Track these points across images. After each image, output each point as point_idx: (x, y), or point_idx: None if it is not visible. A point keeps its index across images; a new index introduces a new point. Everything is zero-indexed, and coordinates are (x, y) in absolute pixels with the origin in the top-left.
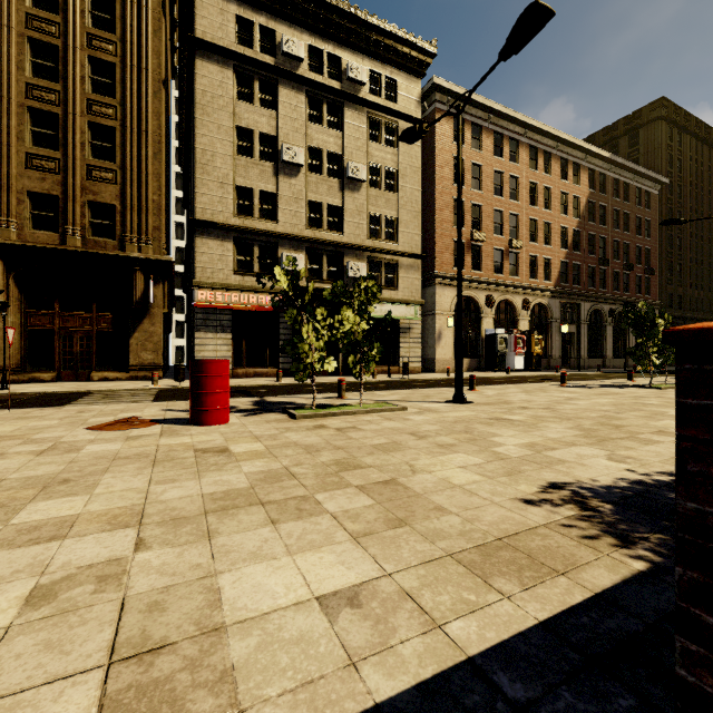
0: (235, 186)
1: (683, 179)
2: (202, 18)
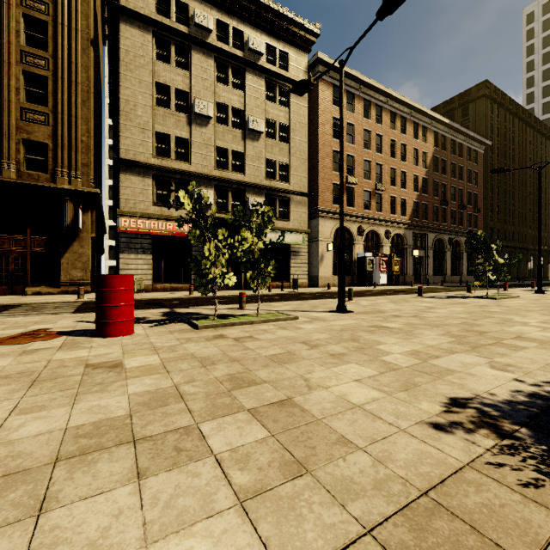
0: (154, 132)
1: (500, 143)
2: None
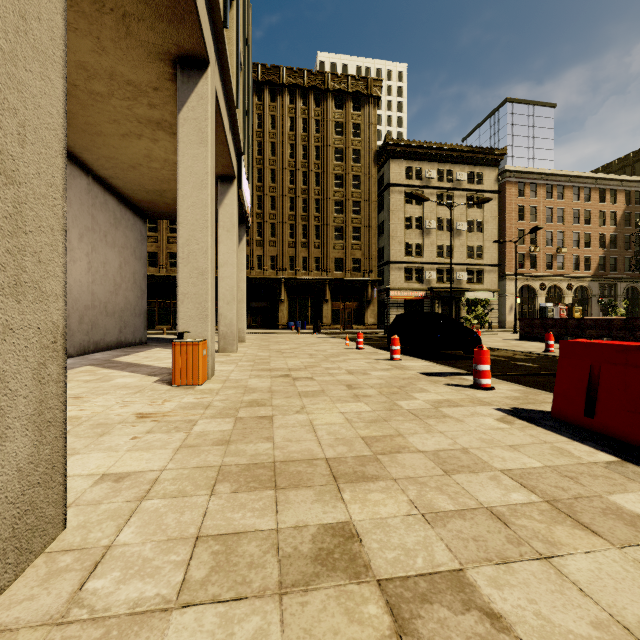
0: (405, 243)
1: None
2: (392, 173)
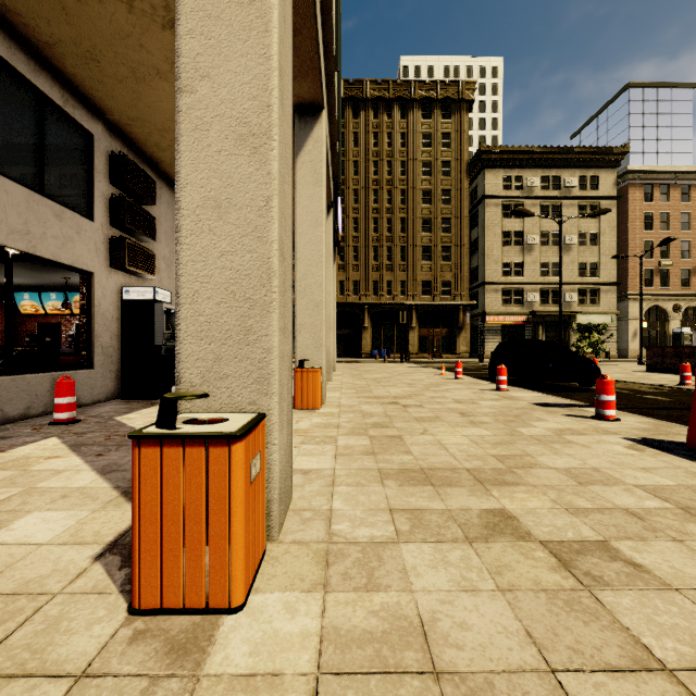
0: (502, 262)
1: None
2: (487, 184)
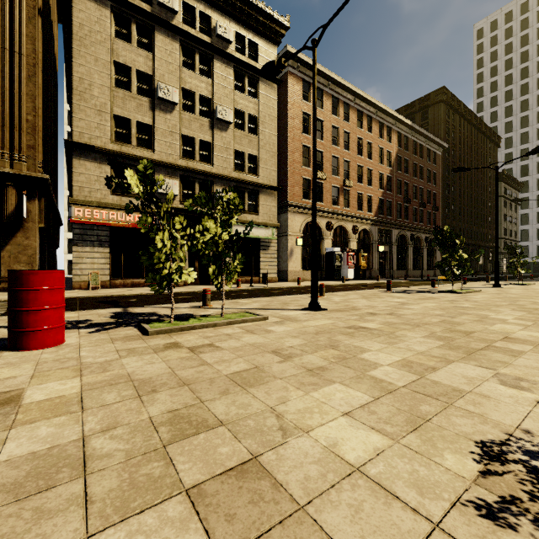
0: (113, 115)
1: (456, 146)
2: None
